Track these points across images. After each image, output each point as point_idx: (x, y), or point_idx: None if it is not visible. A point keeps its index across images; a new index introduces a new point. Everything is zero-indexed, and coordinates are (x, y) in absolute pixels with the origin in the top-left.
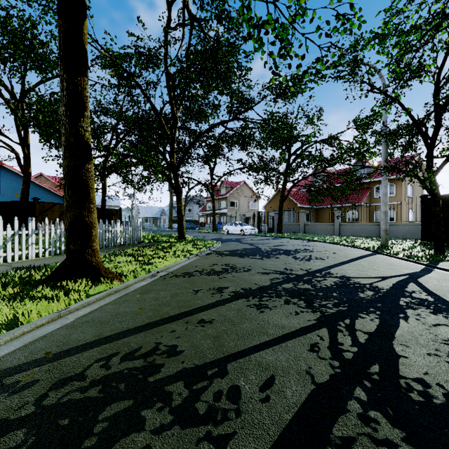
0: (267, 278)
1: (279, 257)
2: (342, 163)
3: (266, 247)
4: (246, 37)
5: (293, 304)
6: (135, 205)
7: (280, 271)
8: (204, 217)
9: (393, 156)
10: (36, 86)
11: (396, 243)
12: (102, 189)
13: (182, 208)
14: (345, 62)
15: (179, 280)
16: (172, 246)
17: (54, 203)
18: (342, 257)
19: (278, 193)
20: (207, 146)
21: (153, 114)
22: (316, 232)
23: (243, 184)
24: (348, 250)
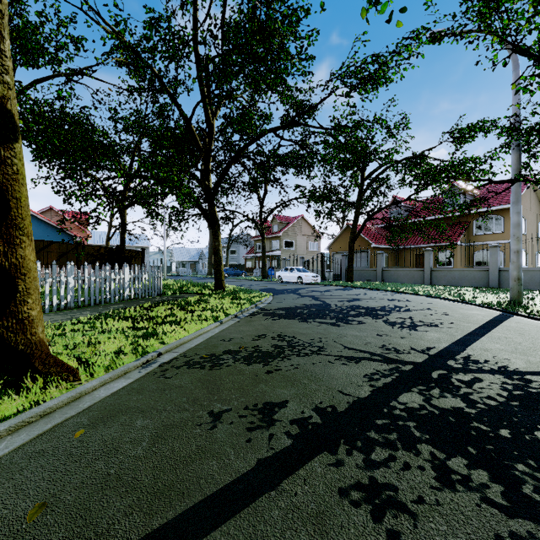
0: (360, 372)
1: (363, 320)
2: (454, 177)
3: (337, 302)
4: (308, 6)
5: (465, 485)
6: (165, 245)
7: (377, 355)
8: (252, 260)
9: (530, 168)
10: (29, 88)
11: (524, 296)
12: (121, 224)
13: (219, 247)
14: (473, 6)
15: (189, 379)
16: (202, 301)
17: (50, 242)
18: (465, 322)
19: (346, 230)
20: (254, 165)
21: (183, 126)
22: (399, 280)
23: (300, 219)
24: (461, 307)
